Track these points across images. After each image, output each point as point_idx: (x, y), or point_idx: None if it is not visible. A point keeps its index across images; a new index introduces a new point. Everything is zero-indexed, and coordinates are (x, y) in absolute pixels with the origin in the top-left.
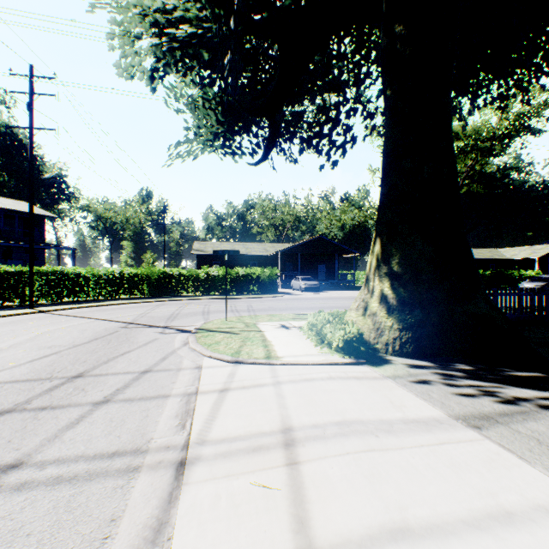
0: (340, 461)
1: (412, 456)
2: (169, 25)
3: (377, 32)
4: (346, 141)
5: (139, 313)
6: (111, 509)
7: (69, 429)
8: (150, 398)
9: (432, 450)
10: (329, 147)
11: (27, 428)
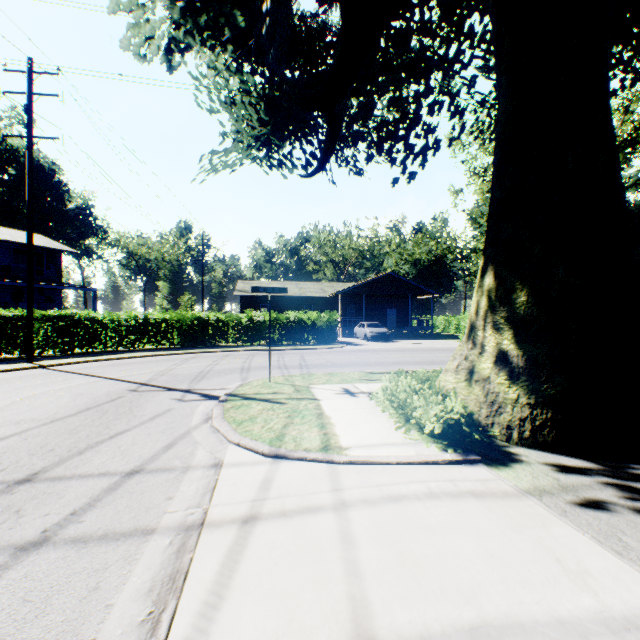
0: None
1: None
2: None
3: None
4: (427, 146)
5: (160, 369)
6: None
7: None
8: (118, 536)
9: None
10: (406, 153)
11: None
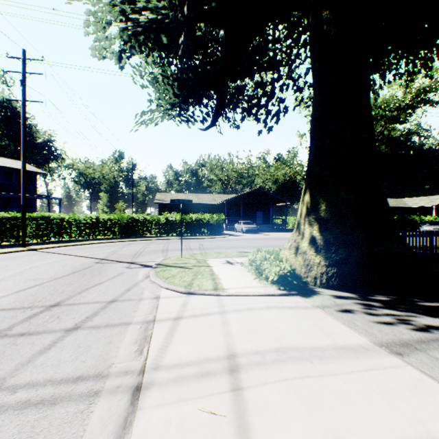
0: (280, 387)
1: (344, 382)
2: (134, 13)
3: (305, 21)
4: (279, 111)
5: (111, 251)
6: (70, 434)
7: (42, 354)
8: (114, 325)
9: (362, 376)
10: (266, 115)
11: (5, 353)
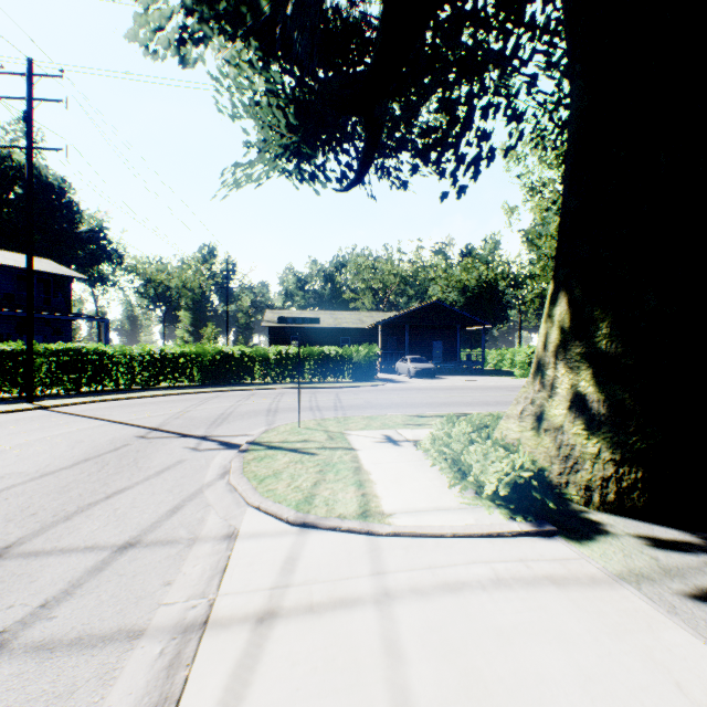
0: None
1: None
2: None
3: None
4: (480, 156)
5: (175, 411)
6: None
7: None
8: (95, 641)
9: None
10: (456, 163)
11: None
